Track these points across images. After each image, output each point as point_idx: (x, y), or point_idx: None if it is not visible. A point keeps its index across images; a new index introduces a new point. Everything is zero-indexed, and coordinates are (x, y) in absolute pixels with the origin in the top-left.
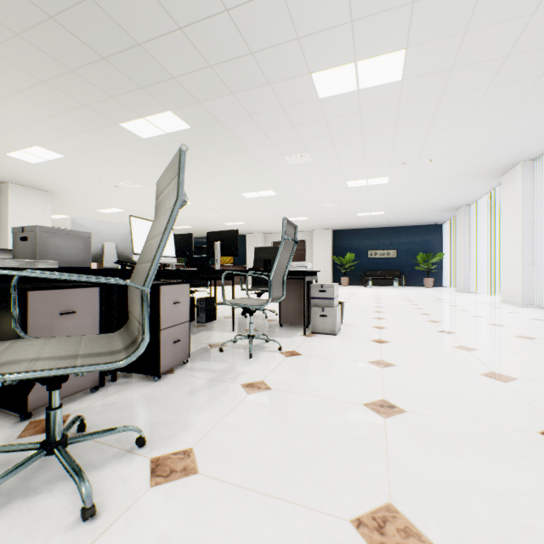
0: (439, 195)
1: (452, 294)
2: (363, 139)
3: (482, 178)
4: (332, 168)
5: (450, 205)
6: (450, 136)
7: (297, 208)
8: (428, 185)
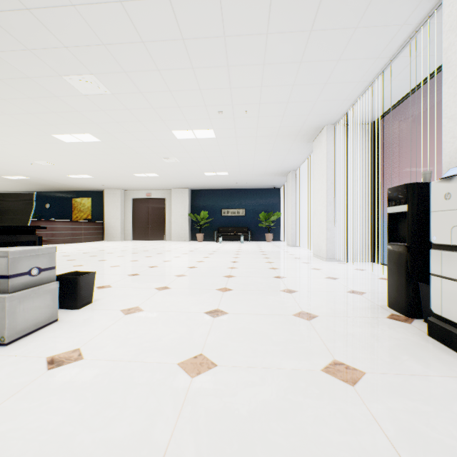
0: (269, 157)
1: (281, 248)
2: (155, 63)
3: (298, 141)
4: (144, 108)
5: (281, 169)
6: (254, 77)
7: (139, 162)
8: (255, 145)
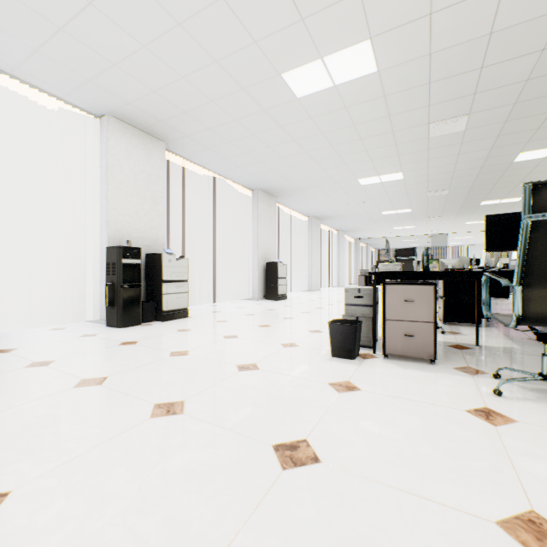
0: None
1: None
2: None
3: None
4: None
5: None
6: None
7: None
8: None
